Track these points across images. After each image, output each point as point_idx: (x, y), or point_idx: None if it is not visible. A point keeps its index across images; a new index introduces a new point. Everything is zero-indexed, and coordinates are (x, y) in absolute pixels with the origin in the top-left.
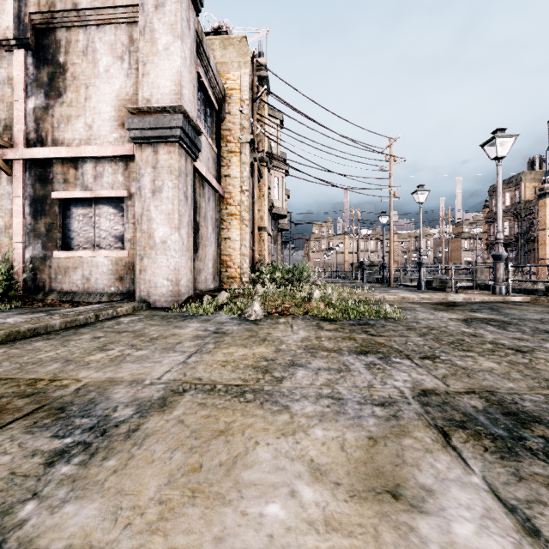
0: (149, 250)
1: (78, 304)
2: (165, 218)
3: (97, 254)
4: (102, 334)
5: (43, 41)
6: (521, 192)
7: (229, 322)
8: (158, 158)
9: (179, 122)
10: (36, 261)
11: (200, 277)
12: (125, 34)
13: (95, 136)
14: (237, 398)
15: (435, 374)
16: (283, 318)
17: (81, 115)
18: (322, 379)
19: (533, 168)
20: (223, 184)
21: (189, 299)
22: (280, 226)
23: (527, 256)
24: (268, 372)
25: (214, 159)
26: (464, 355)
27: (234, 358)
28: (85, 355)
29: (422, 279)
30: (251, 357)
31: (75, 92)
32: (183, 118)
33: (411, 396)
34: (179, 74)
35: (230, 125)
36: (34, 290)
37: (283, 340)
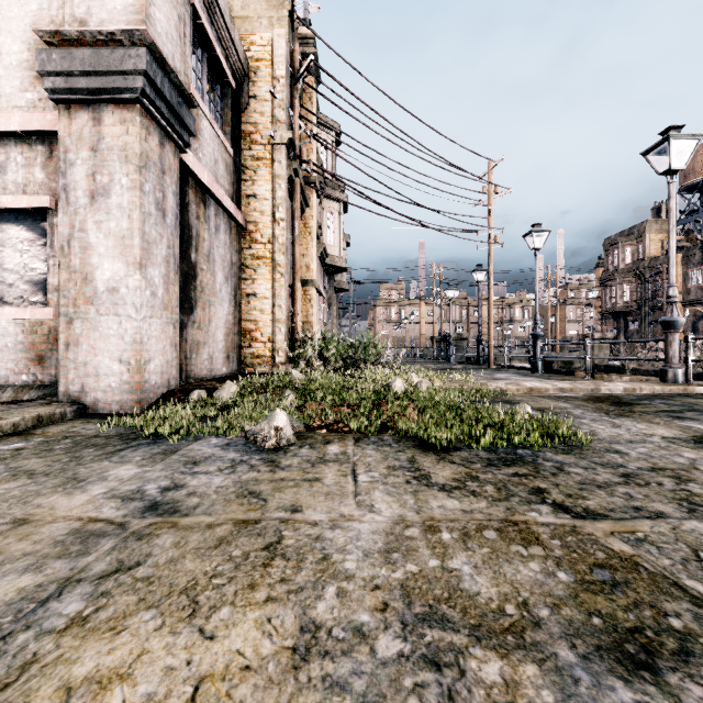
0: (85, 306)
1: None
2: (116, 245)
3: None
4: None
5: None
6: (644, 246)
7: (212, 460)
8: (101, 131)
9: (140, 61)
10: None
11: (198, 356)
12: None
13: None
14: None
15: None
16: (336, 443)
17: None
18: None
19: (659, 216)
20: (245, 208)
21: (166, 397)
22: (336, 285)
23: (652, 329)
24: None
25: (227, 166)
26: None
27: None
28: None
29: (539, 358)
30: None
31: None
32: (148, 56)
33: None
34: None
35: (256, 116)
36: None
37: (330, 553)
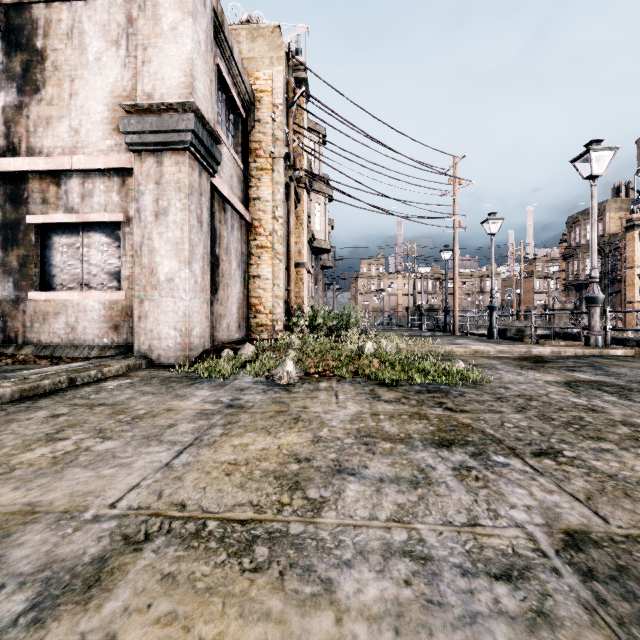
0: (151, 291)
1: (59, 360)
2: (172, 249)
3: (85, 295)
4: (66, 410)
5: (15, 20)
6: (604, 224)
7: (251, 389)
8: (162, 170)
9: (190, 123)
10: (6, 304)
11: (220, 325)
12: (122, 12)
13: (83, 144)
14: (237, 558)
15: (571, 491)
16: (325, 382)
17: (65, 116)
18: (389, 505)
19: (618, 196)
20: (251, 208)
21: (203, 354)
22: (322, 263)
23: (611, 299)
24: (299, 488)
25: (239, 178)
26: (598, 448)
27: (248, 457)
28: (17, 451)
29: (494, 326)
30: (275, 453)
31: (57, 86)
32: (195, 119)
33: (552, 550)
34: (190, 61)
35: (260, 136)
36: (4, 342)
37: (324, 420)
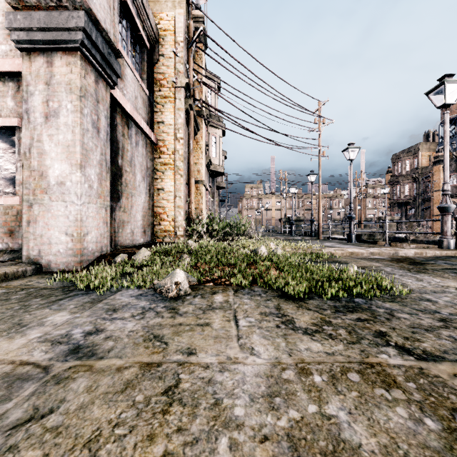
0: (41, 195)
1: None
2: (63, 151)
3: None
4: None
5: None
6: (418, 160)
7: (128, 308)
8: (53, 71)
9: (80, 21)
10: None
11: (123, 230)
12: None
13: None
14: None
15: None
16: (220, 293)
17: None
18: None
19: (428, 140)
20: (156, 130)
21: (99, 259)
22: (217, 184)
23: (423, 213)
24: None
25: (144, 101)
26: None
27: None
28: None
29: (352, 232)
30: None
31: None
32: (86, 17)
33: None
34: None
35: (163, 68)
36: None
37: (221, 398)
